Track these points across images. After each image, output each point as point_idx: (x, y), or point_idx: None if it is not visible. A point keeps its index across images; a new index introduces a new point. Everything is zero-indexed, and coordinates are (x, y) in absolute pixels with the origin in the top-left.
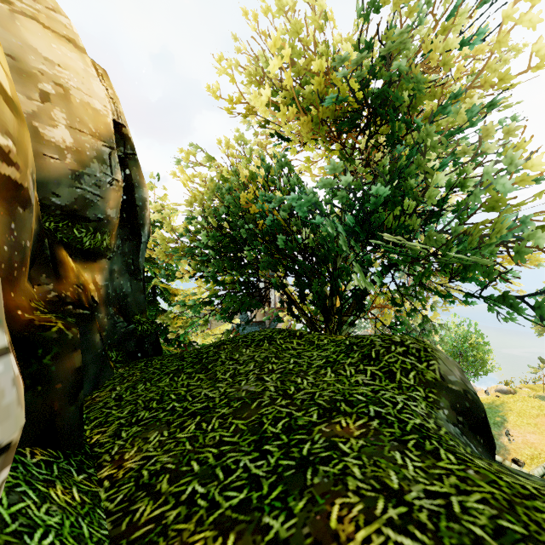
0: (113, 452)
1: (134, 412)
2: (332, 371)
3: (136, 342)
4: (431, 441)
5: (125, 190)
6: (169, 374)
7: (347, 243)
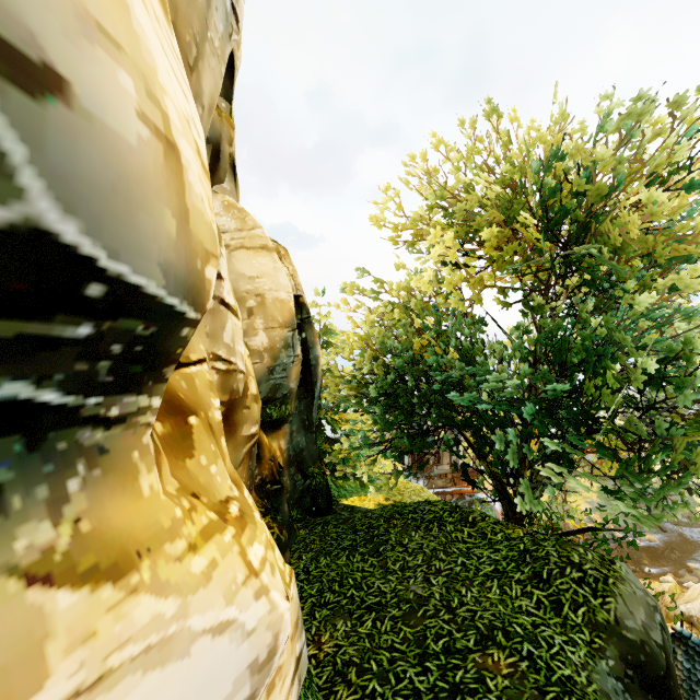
0: (313, 632)
1: (322, 592)
2: (498, 586)
3: (311, 497)
4: (571, 698)
5: (301, 352)
6: (345, 550)
7: (517, 455)
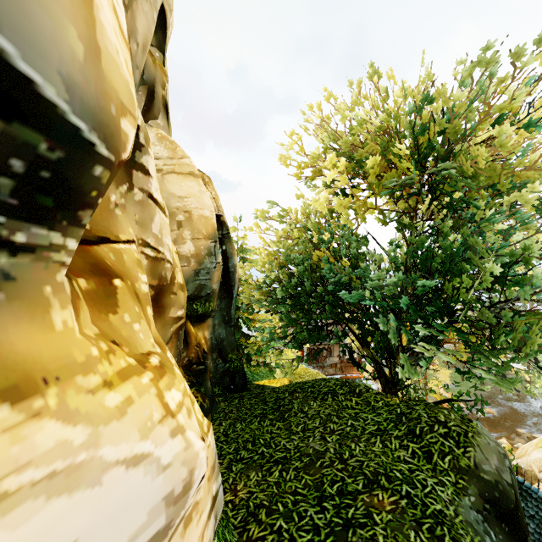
0: (230, 482)
1: (238, 450)
2: (380, 441)
3: (230, 377)
4: (442, 527)
5: (222, 261)
6: (257, 417)
7: (395, 336)
